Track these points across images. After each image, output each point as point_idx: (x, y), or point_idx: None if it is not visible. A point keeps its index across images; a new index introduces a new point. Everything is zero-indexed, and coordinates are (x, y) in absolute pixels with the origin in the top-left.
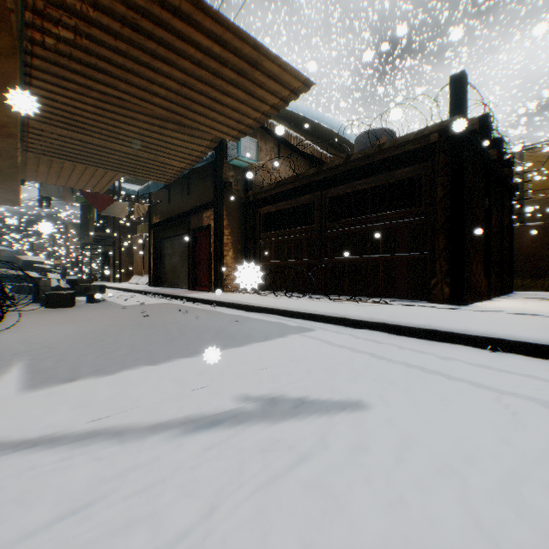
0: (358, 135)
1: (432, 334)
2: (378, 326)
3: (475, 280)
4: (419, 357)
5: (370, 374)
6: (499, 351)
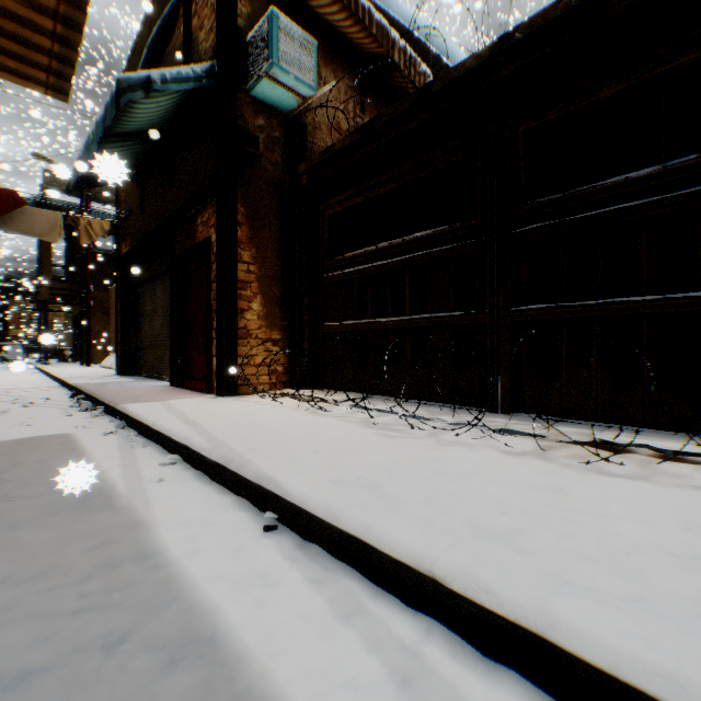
0: None
1: None
2: None
3: None
4: None
5: None
6: None
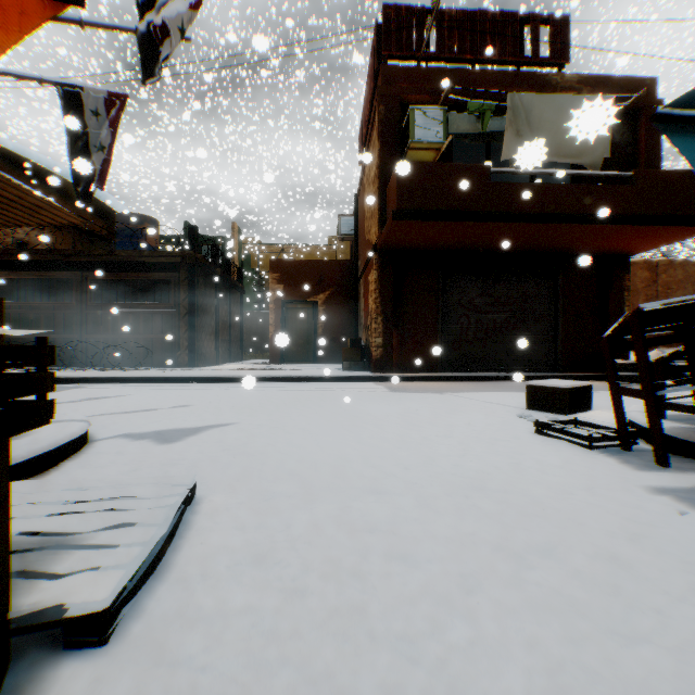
0: (121, 212)
1: (168, 380)
2: (138, 379)
3: (207, 352)
4: (157, 386)
5: (132, 391)
6: (195, 382)
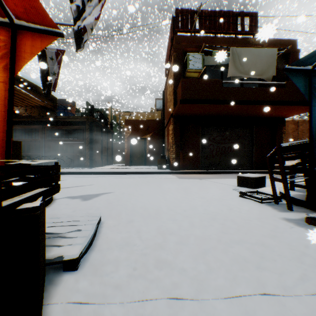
0: (59, 99)
1: (81, 173)
2: (68, 173)
3: (97, 160)
4: (77, 176)
5: (66, 178)
6: (93, 174)
